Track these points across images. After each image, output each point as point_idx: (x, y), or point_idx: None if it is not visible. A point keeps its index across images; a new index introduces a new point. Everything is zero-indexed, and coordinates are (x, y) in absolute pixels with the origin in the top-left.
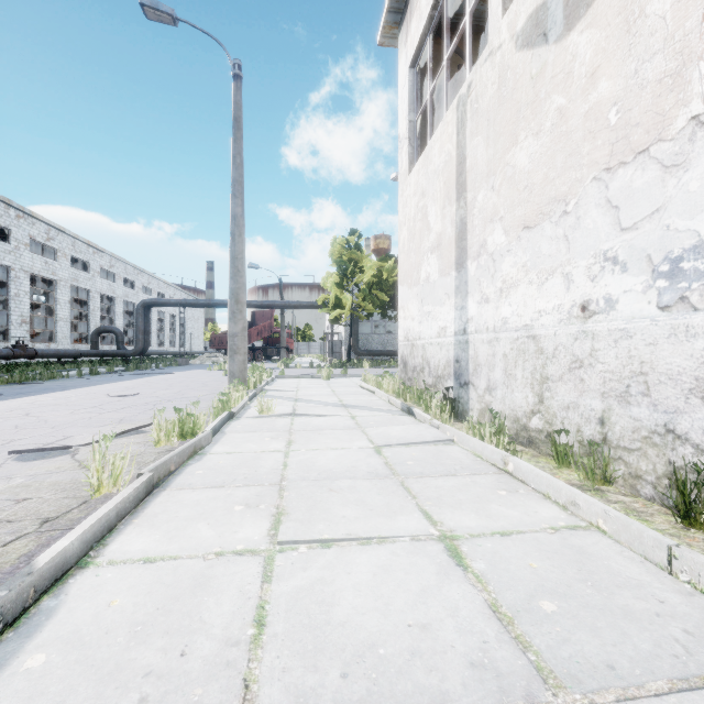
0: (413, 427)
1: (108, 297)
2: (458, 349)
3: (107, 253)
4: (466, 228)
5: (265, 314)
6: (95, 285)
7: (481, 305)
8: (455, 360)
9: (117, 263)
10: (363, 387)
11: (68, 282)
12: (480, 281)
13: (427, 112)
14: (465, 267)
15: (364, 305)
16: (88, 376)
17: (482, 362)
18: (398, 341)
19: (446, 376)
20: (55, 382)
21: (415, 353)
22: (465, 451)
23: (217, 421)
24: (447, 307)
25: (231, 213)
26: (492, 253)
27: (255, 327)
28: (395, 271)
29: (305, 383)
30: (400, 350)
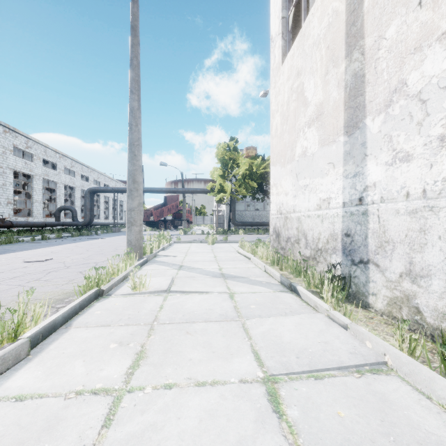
0: (307, 321)
1: (70, 187)
2: (348, 221)
3: (69, 157)
4: (364, 80)
5: (173, 197)
6: (60, 179)
7: (393, 166)
8: (345, 233)
9: (76, 164)
10: (240, 253)
11: (41, 176)
12: (390, 136)
13: (296, 16)
14: (362, 127)
15: (240, 190)
16: (39, 241)
17: (395, 238)
18: (271, 214)
19: (329, 250)
20: (7, 246)
21: (288, 225)
22: (429, 402)
23: (61, 312)
24: (331, 177)
25: (129, 107)
26: (418, 92)
27: (166, 206)
28: (262, 165)
29: (194, 248)
30: (273, 222)
